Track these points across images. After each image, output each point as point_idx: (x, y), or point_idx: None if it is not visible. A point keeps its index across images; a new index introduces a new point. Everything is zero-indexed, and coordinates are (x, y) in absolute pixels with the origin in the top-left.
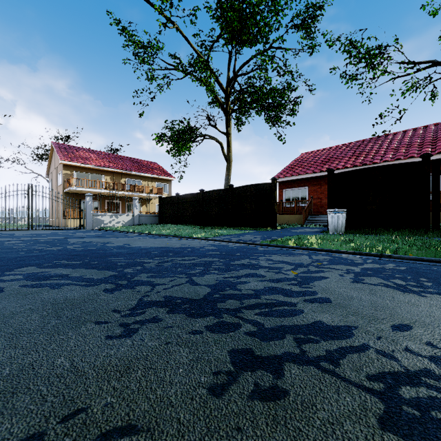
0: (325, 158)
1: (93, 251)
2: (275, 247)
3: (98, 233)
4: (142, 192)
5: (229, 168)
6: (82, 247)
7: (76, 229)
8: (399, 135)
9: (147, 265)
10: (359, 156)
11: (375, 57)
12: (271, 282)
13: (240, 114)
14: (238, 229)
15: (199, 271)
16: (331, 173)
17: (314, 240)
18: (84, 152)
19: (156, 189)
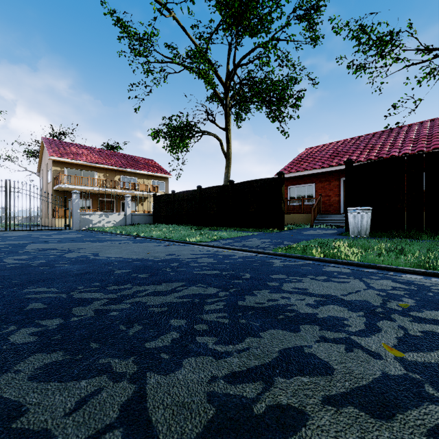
0: (333, 153)
1: (30, 268)
2: (295, 259)
3: (78, 235)
4: (137, 190)
5: (228, 165)
6: (25, 260)
7: (60, 230)
8: (415, 126)
9: (77, 312)
10: (372, 149)
11: (387, 44)
12: (373, 419)
13: (239, 110)
14: (239, 230)
15: (173, 337)
16: (350, 165)
17: (346, 248)
18: (76, 148)
19: (151, 187)
